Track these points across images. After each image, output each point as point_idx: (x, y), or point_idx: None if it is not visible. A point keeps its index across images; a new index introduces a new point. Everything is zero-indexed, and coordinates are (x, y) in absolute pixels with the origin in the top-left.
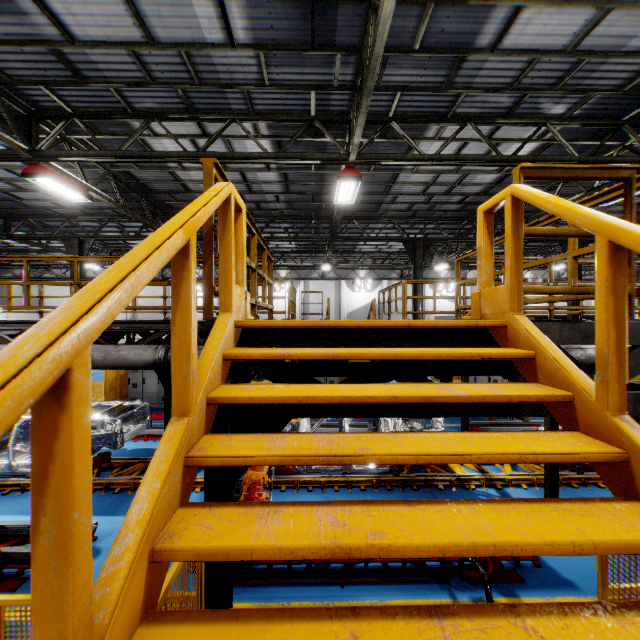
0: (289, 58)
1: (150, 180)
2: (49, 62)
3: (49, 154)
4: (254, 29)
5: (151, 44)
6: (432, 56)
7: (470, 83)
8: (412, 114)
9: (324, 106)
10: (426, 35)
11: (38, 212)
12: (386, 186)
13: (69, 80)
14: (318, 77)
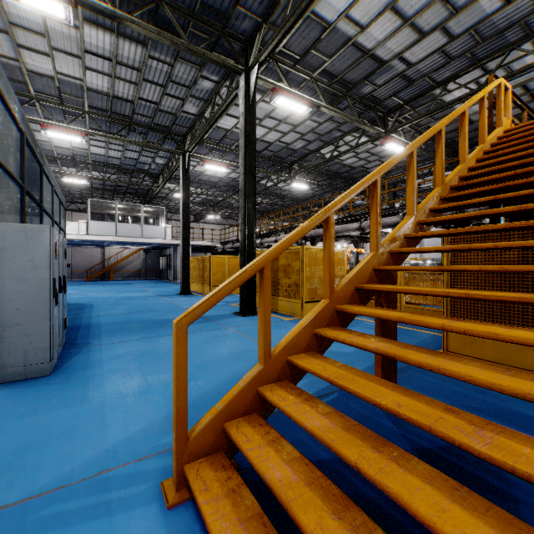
0: None
1: None
2: (398, 83)
3: (392, 130)
4: None
5: (452, 40)
6: None
7: None
8: None
9: None
10: None
11: None
12: None
13: (405, 87)
14: None
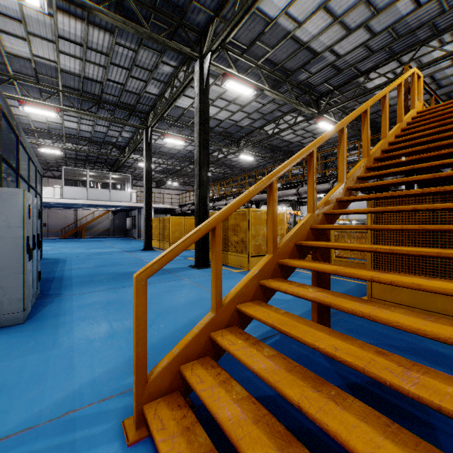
0: None
1: None
2: (329, 71)
3: (324, 111)
4: None
5: (373, 37)
6: None
7: None
8: None
9: None
10: None
11: None
12: None
13: (334, 75)
14: None
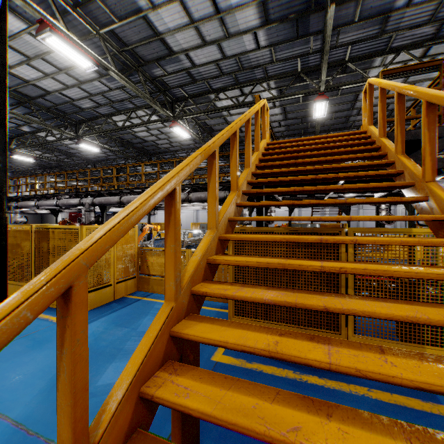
0: (286, 46)
1: (214, 124)
2: (184, 77)
3: (179, 117)
4: (269, 38)
5: (224, 58)
6: (367, 21)
7: (397, 28)
8: (361, 55)
9: (305, 64)
10: (361, 13)
11: (162, 151)
12: (351, 104)
13: (189, 82)
14: (301, 51)
